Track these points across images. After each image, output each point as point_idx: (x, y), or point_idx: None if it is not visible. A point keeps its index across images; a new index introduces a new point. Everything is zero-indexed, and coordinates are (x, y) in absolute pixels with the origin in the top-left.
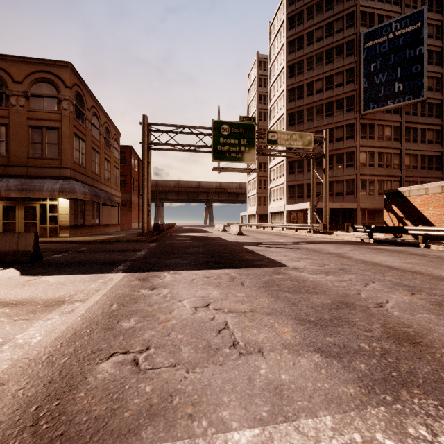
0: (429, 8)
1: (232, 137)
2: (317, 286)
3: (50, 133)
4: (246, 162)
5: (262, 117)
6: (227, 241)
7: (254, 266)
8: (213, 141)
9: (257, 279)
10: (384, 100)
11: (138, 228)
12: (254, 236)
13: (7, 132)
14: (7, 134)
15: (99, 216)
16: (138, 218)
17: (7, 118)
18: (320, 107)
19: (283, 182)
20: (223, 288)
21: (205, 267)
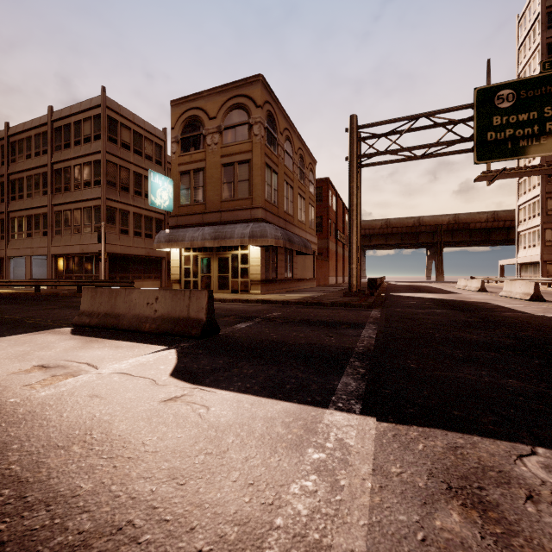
0: None
1: (520, 110)
2: None
3: (241, 168)
4: None
5: None
6: (532, 316)
7: None
8: (476, 127)
9: None
10: None
11: (336, 284)
12: None
13: (204, 176)
14: (204, 178)
15: (292, 267)
16: (335, 271)
17: (204, 160)
18: None
19: None
20: None
21: None
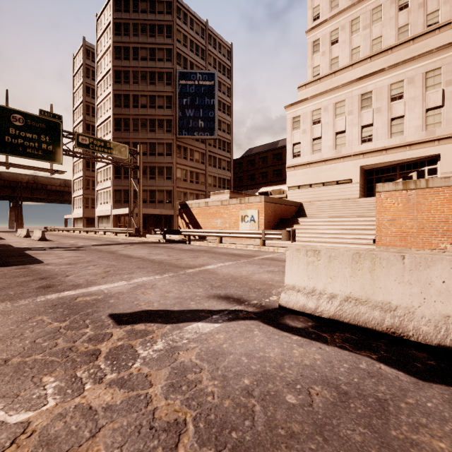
0: (223, 72)
1: (28, 130)
2: (42, 272)
3: None
4: (49, 161)
5: (90, 112)
6: (11, 248)
7: (6, 266)
8: None
9: None
10: (192, 131)
11: None
12: (62, 241)
13: None
14: None
15: None
16: None
17: None
18: (145, 121)
19: (109, 185)
20: None
21: None
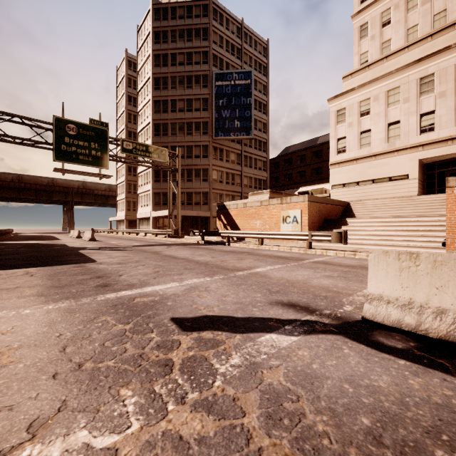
0: (259, 70)
1: (80, 139)
2: (97, 271)
3: None
4: (98, 167)
5: (132, 119)
6: (66, 247)
7: (65, 264)
8: (55, 139)
9: (51, 272)
10: (228, 132)
11: None
12: (108, 241)
13: None
14: None
15: None
16: None
17: None
18: (182, 124)
19: (149, 188)
20: (7, 279)
21: (7, 268)
